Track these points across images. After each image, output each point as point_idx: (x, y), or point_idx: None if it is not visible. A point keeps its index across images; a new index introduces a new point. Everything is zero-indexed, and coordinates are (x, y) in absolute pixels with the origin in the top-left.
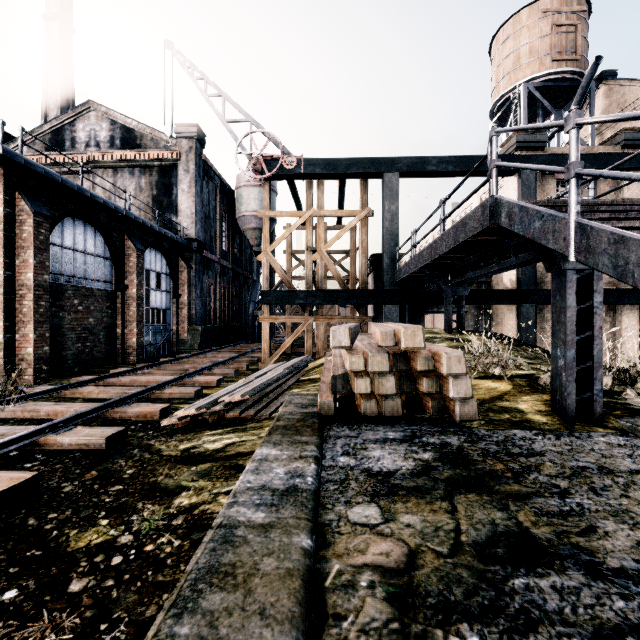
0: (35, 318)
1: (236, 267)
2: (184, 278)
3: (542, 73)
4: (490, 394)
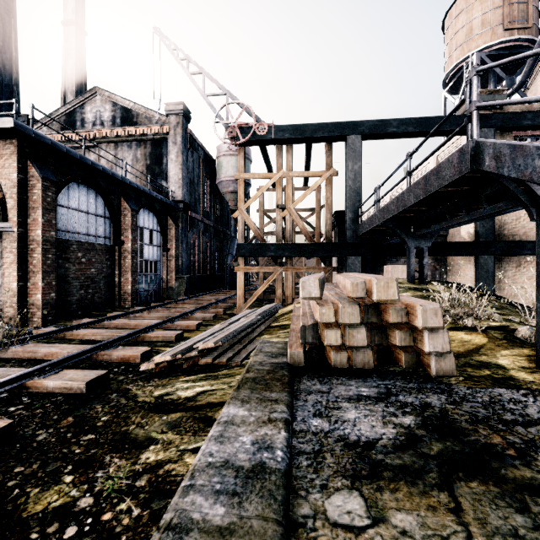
0: (43, 269)
1: (217, 225)
2: (172, 234)
3: (494, 42)
4: (464, 347)
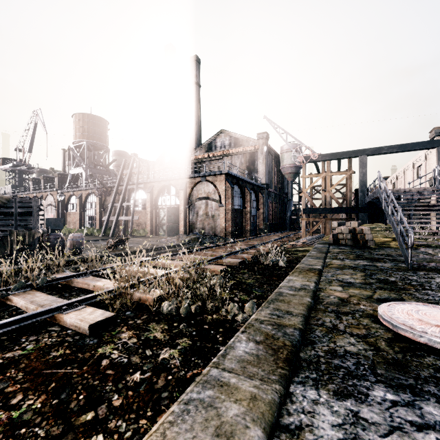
0: (231, 219)
1: (280, 193)
2: (261, 201)
3: None
4: (383, 241)
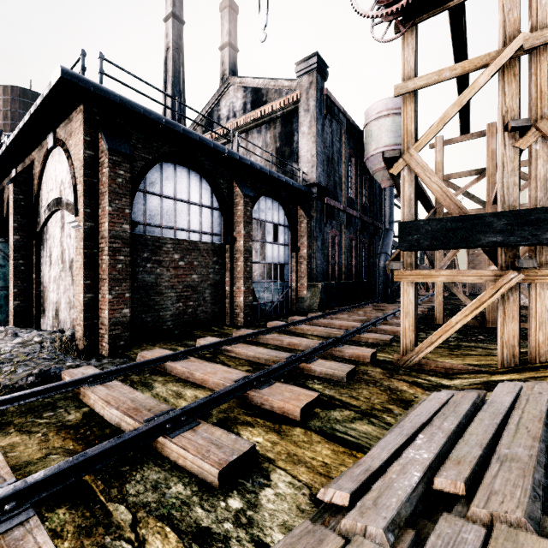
0: (111, 275)
1: (364, 216)
2: (303, 229)
3: None
4: None
